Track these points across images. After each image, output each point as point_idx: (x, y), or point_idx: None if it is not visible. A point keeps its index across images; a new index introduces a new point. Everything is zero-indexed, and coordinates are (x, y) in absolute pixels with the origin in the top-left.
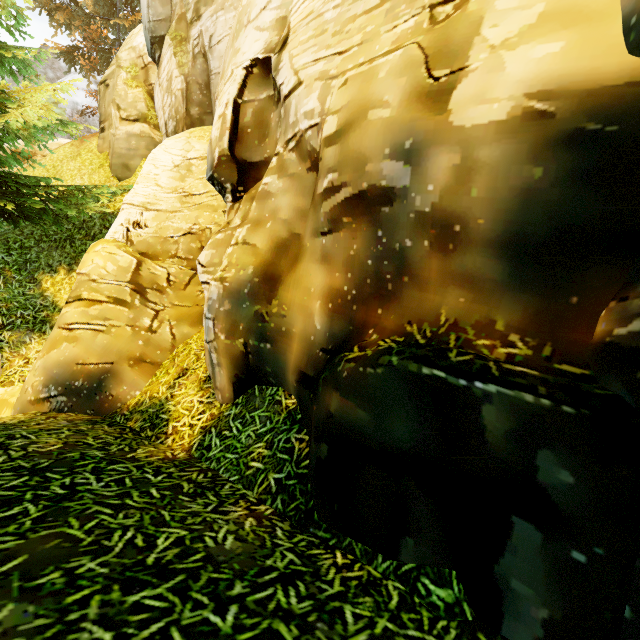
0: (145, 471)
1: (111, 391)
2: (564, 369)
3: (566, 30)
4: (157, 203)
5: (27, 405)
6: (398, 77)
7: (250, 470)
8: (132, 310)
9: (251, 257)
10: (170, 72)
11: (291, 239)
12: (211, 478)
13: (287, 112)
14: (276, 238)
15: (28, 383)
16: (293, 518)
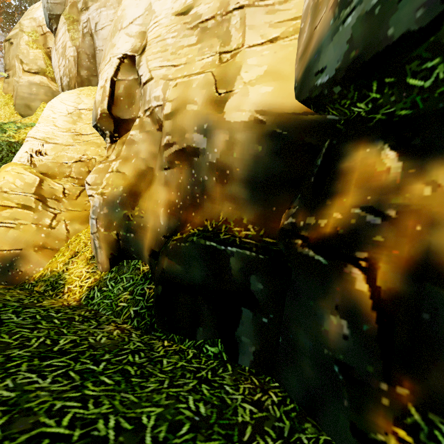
0: (49, 311)
1: (21, 268)
2: (266, 240)
3: (274, 82)
4: (55, 138)
5: None
6: (202, 89)
7: (119, 307)
8: (36, 213)
9: (122, 180)
10: (64, 42)
11: (147, 170)
12: (94, 314)
13: (145, 93)
14: (138, 169)
15: None
16: (143, 329)
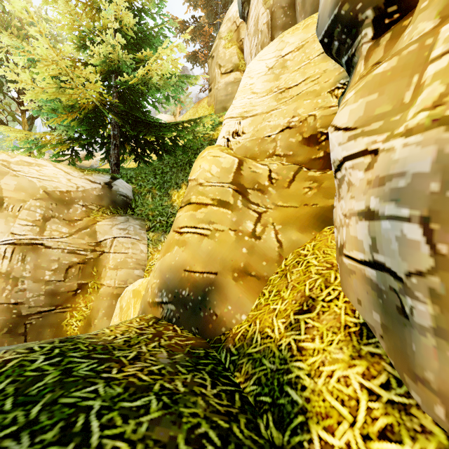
0: None
1: (215, 309)
2: None
3: None
4: (253, 109)
5: (147, 305)
6: None
7: None
8: (234, 212)
9: None
10: (257, 15)
11: None
12: None
13: None
14: None
15: (149, 283)
16: None
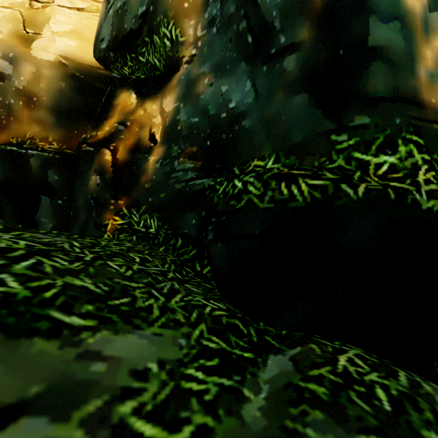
0: None
1: None
2: (67, 151)
3: (78, 40)
4: None
5: None
6: (8, 22)
7: None
8: None
9: None
10: None
11: None
12: None
13: None
14: None
15: None
16: None
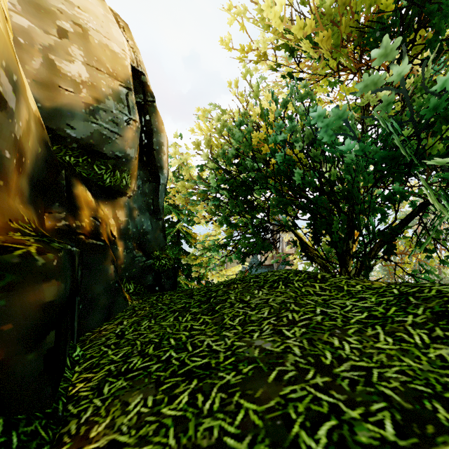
0: None
1: None
2: None
3: None
4: None
5: None
6: None
7: None
8: None
9: None
10: None
11: None
12: None
13: None
14: None
15: None
16: (55, 430)
